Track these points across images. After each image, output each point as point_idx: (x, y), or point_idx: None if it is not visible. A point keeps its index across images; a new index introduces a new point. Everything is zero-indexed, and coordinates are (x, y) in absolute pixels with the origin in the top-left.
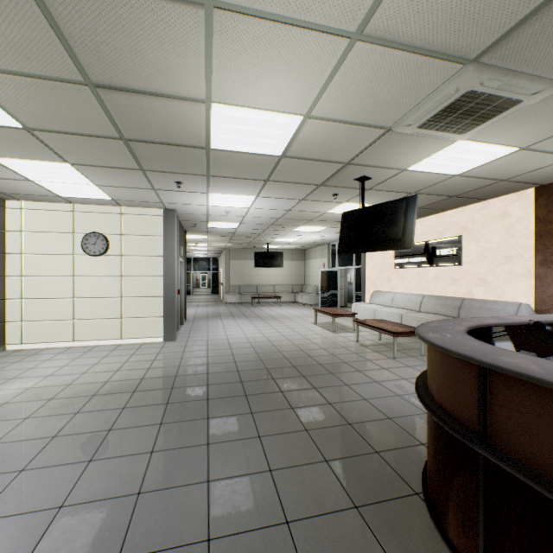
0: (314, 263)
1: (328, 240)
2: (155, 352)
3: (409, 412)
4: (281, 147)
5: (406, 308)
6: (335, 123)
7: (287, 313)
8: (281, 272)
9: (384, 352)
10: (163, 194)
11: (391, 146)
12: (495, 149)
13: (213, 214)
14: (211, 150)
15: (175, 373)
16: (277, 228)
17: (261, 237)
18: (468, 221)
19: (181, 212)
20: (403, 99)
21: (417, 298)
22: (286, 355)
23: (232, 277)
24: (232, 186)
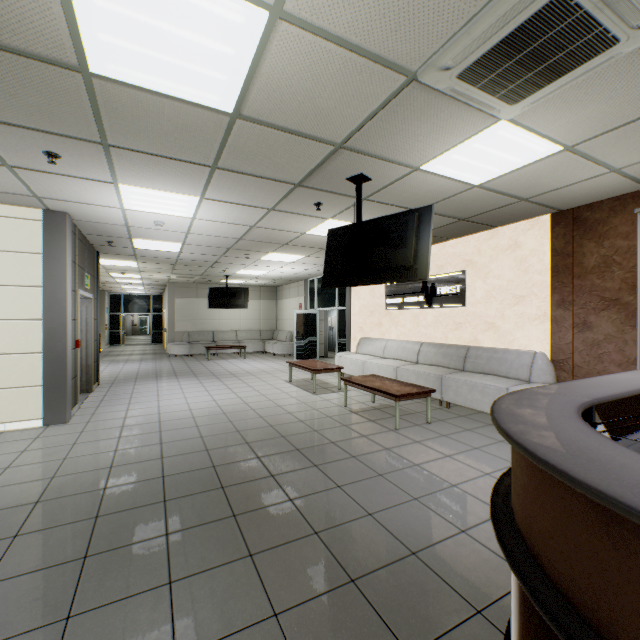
0: (289, 303)
1: (306, 275)
2: (16, 451)
3: (439, 534)
4: (231, 91)
5: (401, 359)
6: (328, 42)
7: (253, 367)
8: (246, 314)
9: (381, 421)
10: (31, 179)
11: (409, 118)
12: (537, 144)
13: (137, 226)
14: (93, 79)
15: (38, 496)
16: (239, 254)
17: (217, 267)
18: (474, 253)
19: (81, 219)
20: (451, 0)
21: (414, 346)
22: (247, 437)
23: (179, 321)
24: (155, 172)
